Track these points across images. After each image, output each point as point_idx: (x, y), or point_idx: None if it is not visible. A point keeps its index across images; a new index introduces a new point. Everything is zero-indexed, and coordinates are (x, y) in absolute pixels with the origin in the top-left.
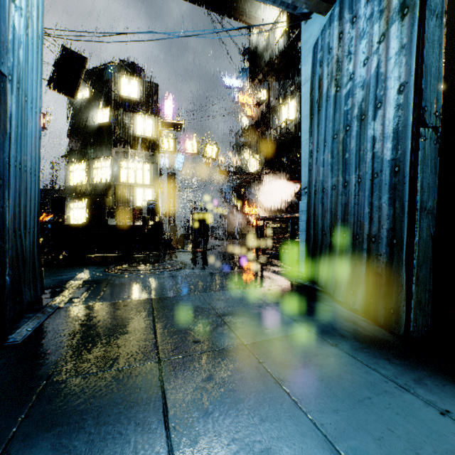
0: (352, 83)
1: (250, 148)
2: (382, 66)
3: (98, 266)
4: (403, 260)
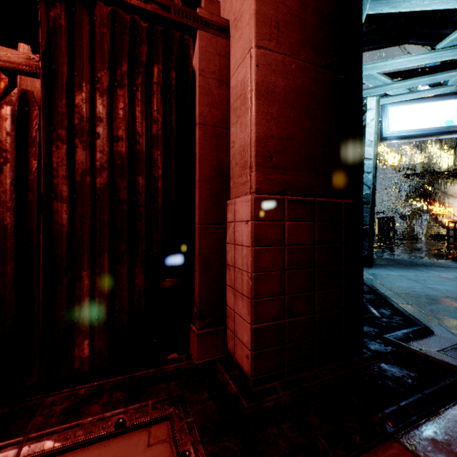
0: None
1: (441, 142)
2: None
3: None
4: None
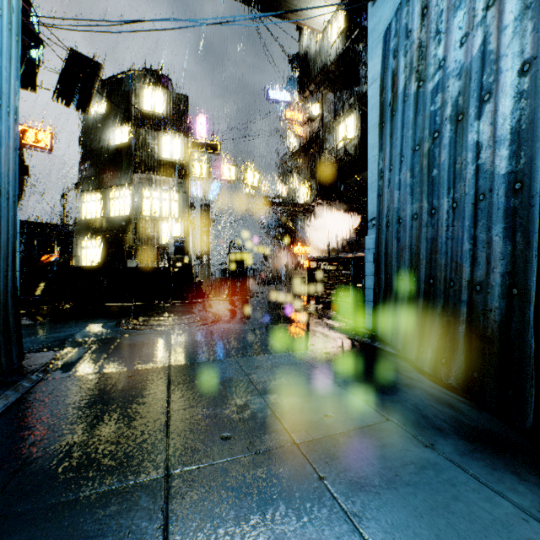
0: (442, 73)
1: (300, 174)
2: (491, 41)
3: (108, 320)
4: (530, 319)
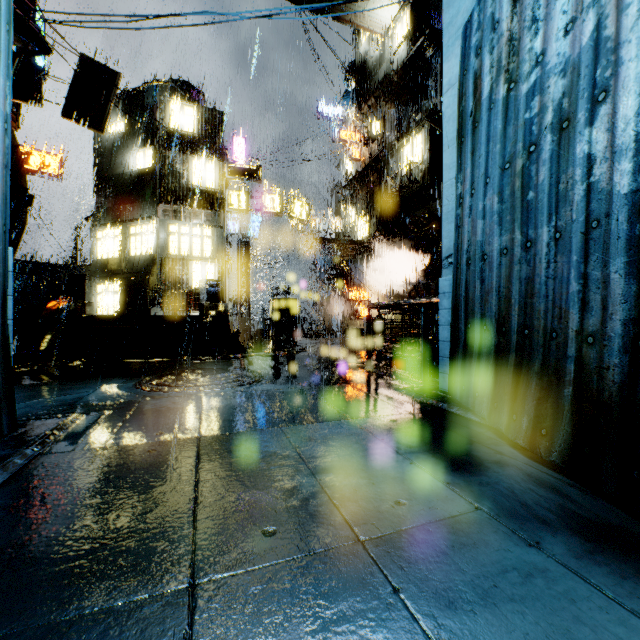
0: (540, 70)
1: (357, 205)
2: (608, 24)
3: (126, 379)
4: None
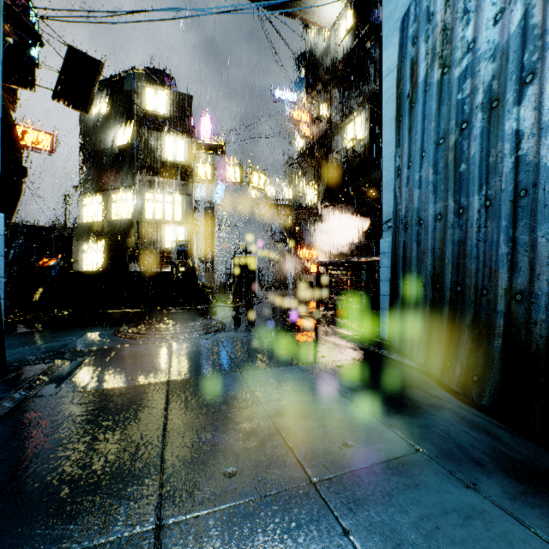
0: (471, 56)
1: (306, 176)
2: (535, 13)
3: (106, 328)
4: None
